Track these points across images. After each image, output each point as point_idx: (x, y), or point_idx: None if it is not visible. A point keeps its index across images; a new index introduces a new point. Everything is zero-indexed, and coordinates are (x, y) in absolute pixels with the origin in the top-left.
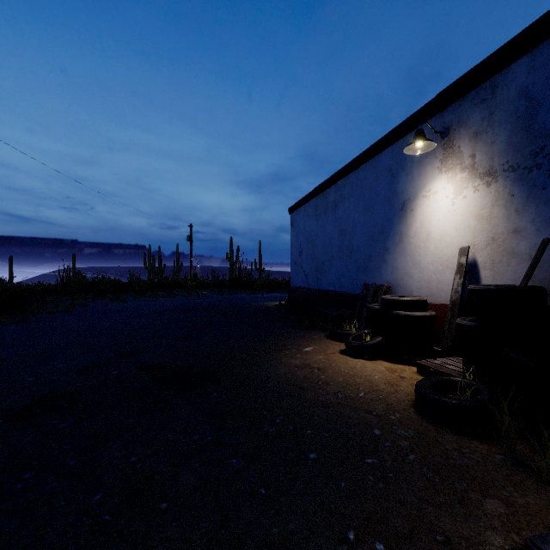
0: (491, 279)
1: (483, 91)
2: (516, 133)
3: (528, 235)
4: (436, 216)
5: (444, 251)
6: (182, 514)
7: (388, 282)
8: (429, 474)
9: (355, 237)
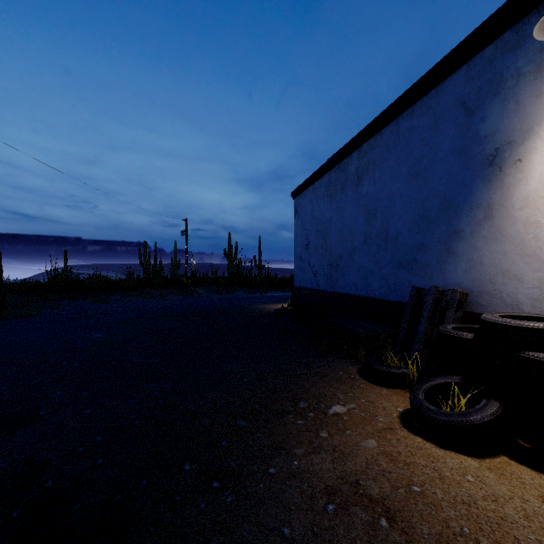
0: None
1: None
2: None
3: None
4: None
5: None
6: None
7: (460, 285)
8: None
9: (392, 219)
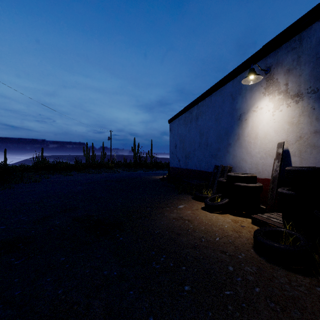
0: (299, 163)
1: (293, 42)
2: (316, 68)
3: None
4: (262, 123)
5: (267, 145)
6: None
7: (230, 164)
8: (272, 305)
9: (209, 137)
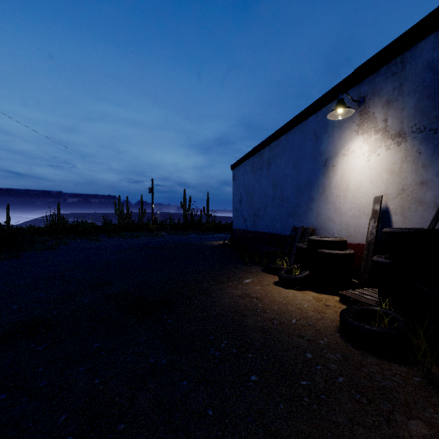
0: (401, 223)
1: (394, 66)
2: (422, 100)
3: (434, 186)
4: (354, 171)
5: (361, 200)
6: (138, 435)
7: (313, 225)
8: (357, 396)
9: (285, 189)
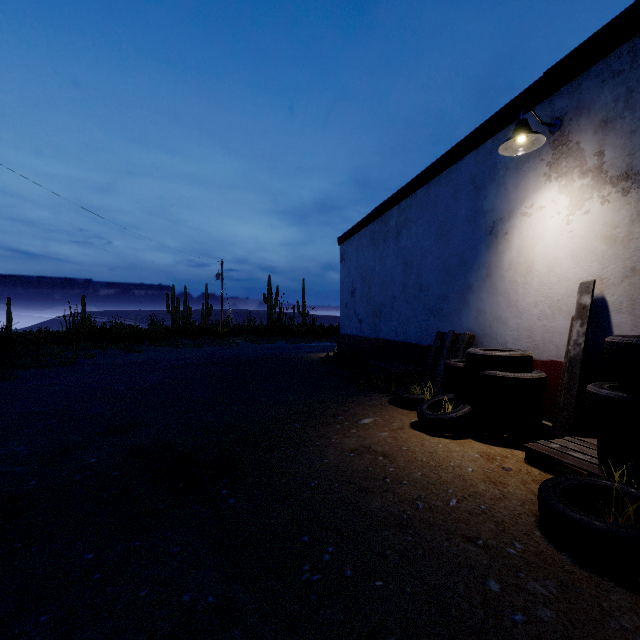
0: (631, 327)
1: (616, 60)
2: None
3: None
4: (543, 241)
5: (555, 288)
6: None
7: (471, 330)
8: None
9: (424, 272)
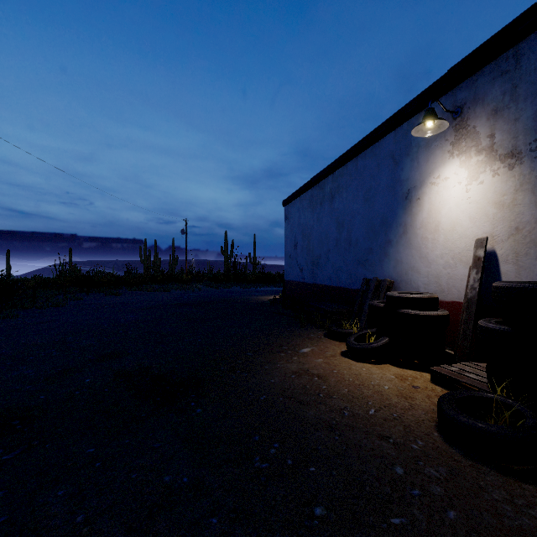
0: (515, 275)
1: (504, 62)
2: None
3: None
4: (447, 205)
5: (456, 243)
6: None
7: (391, 277)
8: None
9: (353, 229)
